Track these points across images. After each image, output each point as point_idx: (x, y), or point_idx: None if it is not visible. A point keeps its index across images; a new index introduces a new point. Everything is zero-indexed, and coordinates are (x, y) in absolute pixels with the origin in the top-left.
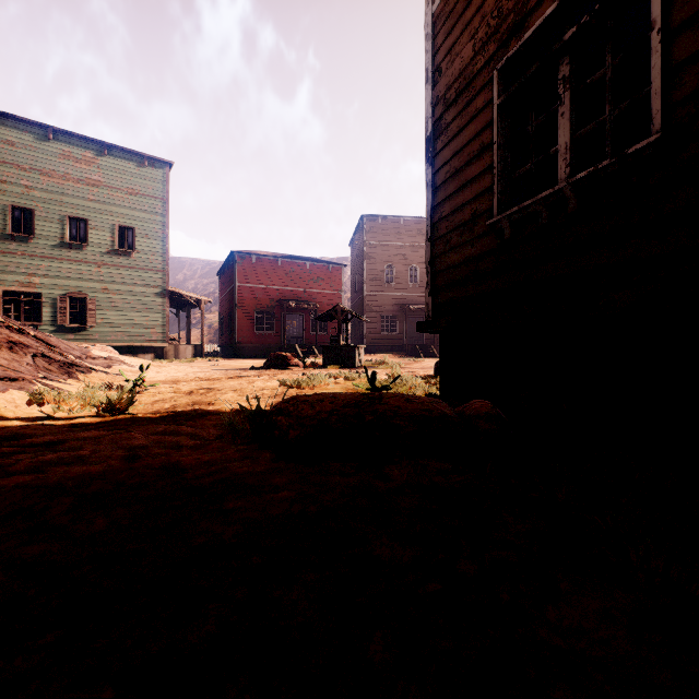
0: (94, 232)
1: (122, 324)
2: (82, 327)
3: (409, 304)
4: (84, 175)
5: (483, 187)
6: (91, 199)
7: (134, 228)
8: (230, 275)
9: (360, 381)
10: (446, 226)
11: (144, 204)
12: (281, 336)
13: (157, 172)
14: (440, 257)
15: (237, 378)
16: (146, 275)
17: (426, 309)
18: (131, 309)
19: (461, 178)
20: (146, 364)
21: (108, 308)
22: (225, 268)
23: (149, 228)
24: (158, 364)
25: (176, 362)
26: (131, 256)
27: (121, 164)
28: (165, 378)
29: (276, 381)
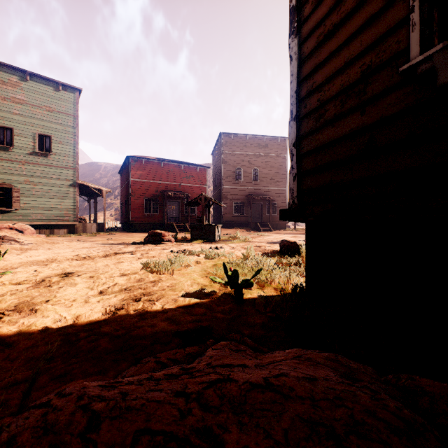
0: (18, 138)
1: (41, 208)
2: (8, 209)
3: (252, 194)
4: (10, 94)
5: (384, 28)
6: (15, 113)
7: (51, 136)
8: (127, 173)
9: (219, 260)
10: (318, 98)
11: (59, 119)
12: (163, 216)
13: (69, 95)
14: (309, 135)
15: (112, 255)
16: (61, 171)
17: (290, 195)
18: (48, 196)
19: (343, 33)
20: (41, 241)
21: (30, 195)
22: (123, 168)
23: (62, 137)
24: (53, 241)
25: (83, 235)
26: (48, 157)
27: (40, 88)
28: (47, 256)
29: (144, 260)
